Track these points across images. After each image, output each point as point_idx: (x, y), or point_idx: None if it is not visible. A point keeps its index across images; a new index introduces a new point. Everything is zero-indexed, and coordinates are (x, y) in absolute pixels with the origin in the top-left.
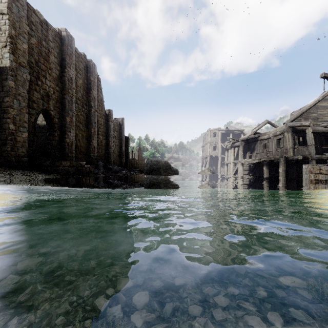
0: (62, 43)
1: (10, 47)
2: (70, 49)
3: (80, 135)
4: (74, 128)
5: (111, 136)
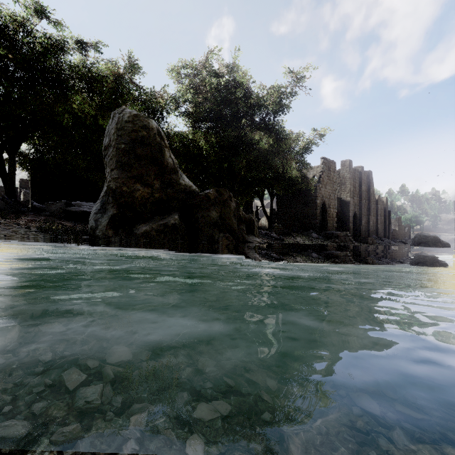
0: (359, 174)
1: (350, 193)
2: (362, 175)
3: (364, 220)
4: (363, 217)
5: (379, 215)
